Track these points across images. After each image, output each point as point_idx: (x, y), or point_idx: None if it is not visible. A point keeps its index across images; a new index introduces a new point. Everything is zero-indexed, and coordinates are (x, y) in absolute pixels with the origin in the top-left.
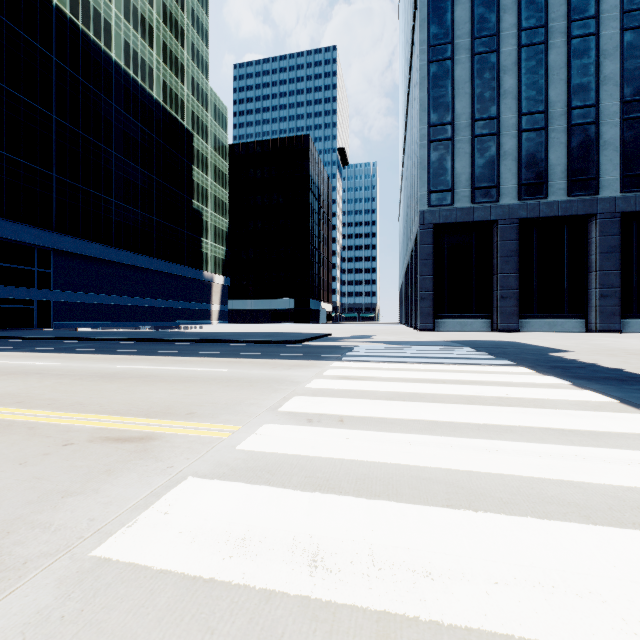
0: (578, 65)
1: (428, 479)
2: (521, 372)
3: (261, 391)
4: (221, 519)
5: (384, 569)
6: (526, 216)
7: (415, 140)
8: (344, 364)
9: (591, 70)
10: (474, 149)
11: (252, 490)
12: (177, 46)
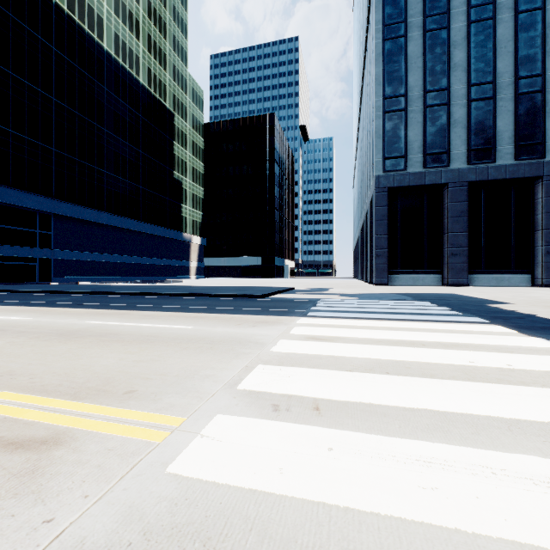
0: (525, 38)
1: None
2: (501, 332)
3: (221, 356)
4: None
5: None
6: (475, 179)
7: (370, 112)
8: (310, 321)
9: (537, 42)
10: (426, 118)
11: None
12: (160, 38)
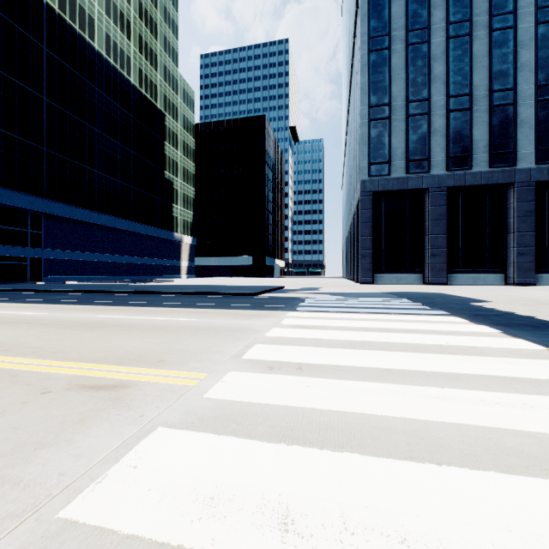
0: (498, 54)
1: (387, 429)
2: (456, 321)
3: (225, 339)
4: (189, 474)
5: (356, 533)
6: (453, 185)
7: (357, 119)
8: (298, 314)
9: (510, 58)
10: (408, 127)
11: (219, 441)
12: (151, 38)
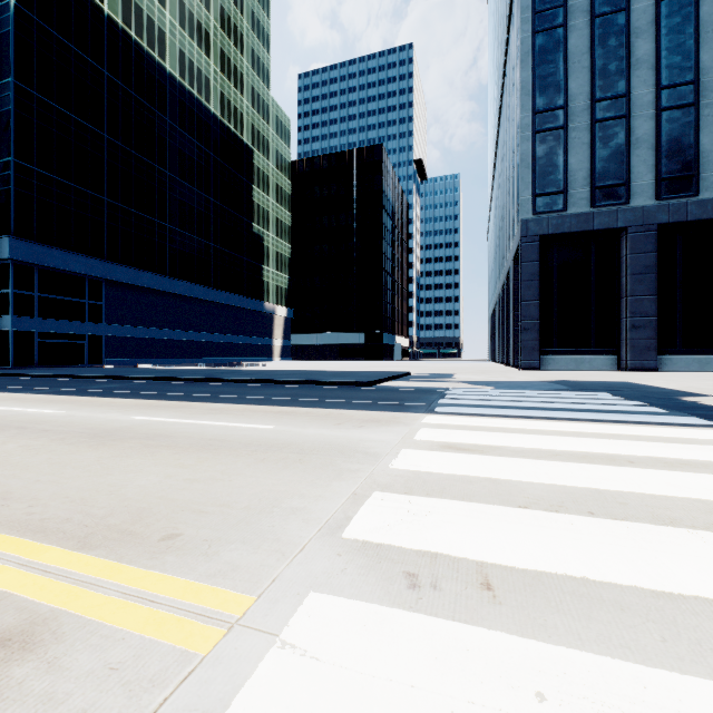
0: None
1: None
2: None
3: (315, 475)
4: None
5: None
6: (667, 220)
7: (514, 134)
8: (441, 419)
9: None
10: (594, 138)
11: None
12: (236, 53)
